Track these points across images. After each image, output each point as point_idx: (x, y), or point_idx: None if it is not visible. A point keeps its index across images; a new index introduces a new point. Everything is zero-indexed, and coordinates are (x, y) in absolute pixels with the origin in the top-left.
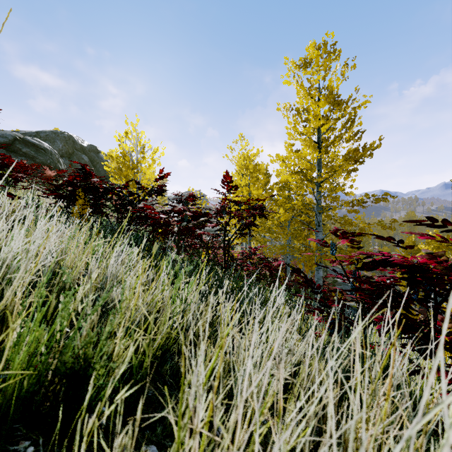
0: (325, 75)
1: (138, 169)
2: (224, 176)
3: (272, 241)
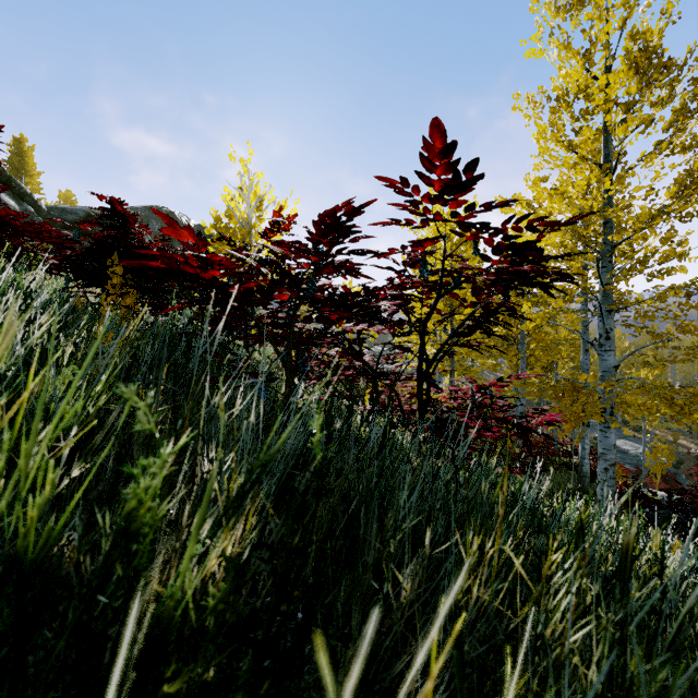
0: (625, 18)
1: (250, 239)
2: (435, 124)
3: (482, 373)
